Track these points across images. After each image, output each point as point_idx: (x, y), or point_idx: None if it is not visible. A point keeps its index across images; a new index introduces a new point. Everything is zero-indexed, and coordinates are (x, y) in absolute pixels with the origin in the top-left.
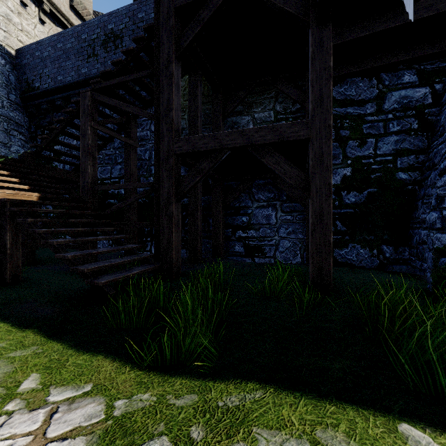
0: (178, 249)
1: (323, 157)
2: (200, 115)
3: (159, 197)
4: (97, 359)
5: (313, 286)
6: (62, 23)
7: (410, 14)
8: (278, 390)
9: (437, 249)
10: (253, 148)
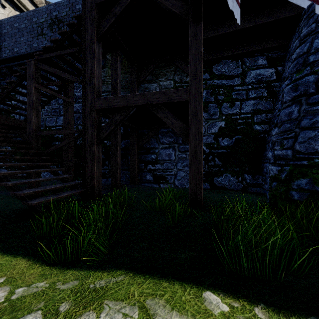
0: (99, 178)
1: (197, 113)
2: (119, 81)
3: (85, 140)
4: (16, 260)
5: (190, 202)
6: (19, 8)
7: (238, 20)
8: (135, 274)
9: (271, 176)
10: (151, 106)
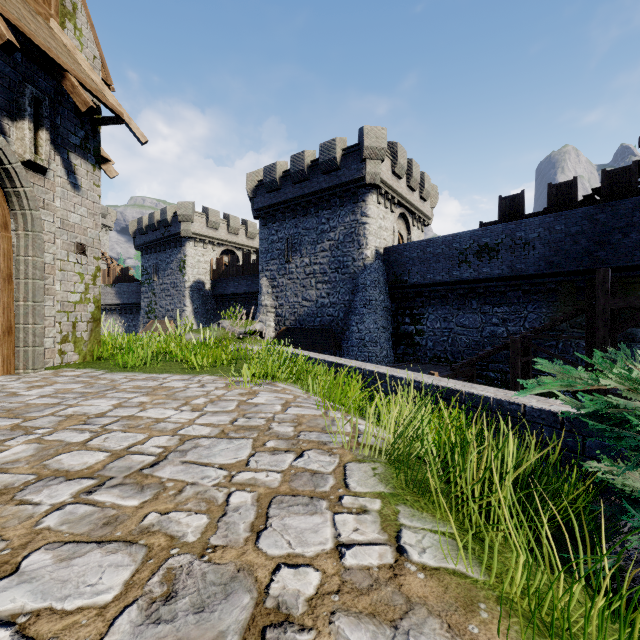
0: None
1: None
2: None
3: None
4: None
5: None
6: (401, 204)
7: None
8: None
9: None
10: None
